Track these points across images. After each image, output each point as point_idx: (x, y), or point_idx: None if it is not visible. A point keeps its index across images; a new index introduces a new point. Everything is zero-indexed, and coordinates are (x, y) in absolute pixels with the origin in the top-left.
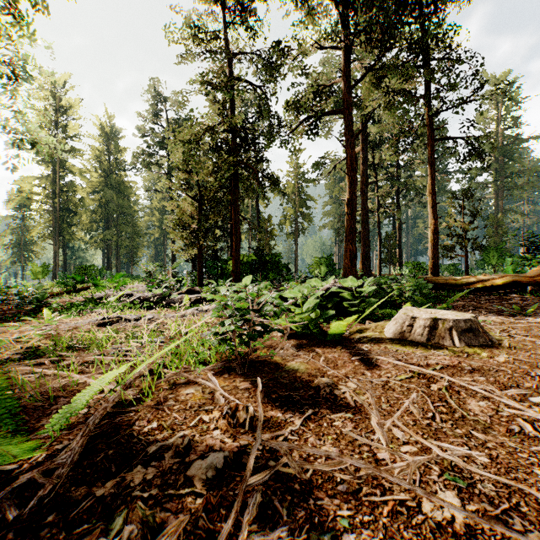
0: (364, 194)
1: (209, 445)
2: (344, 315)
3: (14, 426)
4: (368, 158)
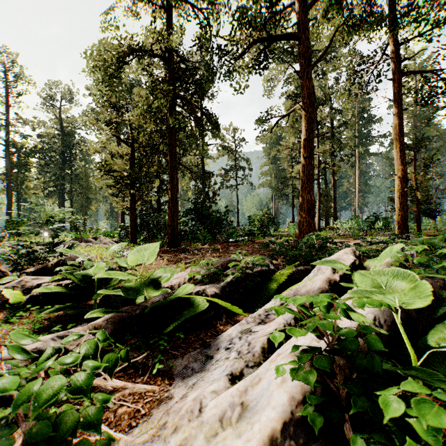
0: None
1: None
2: None
3: None
4: None
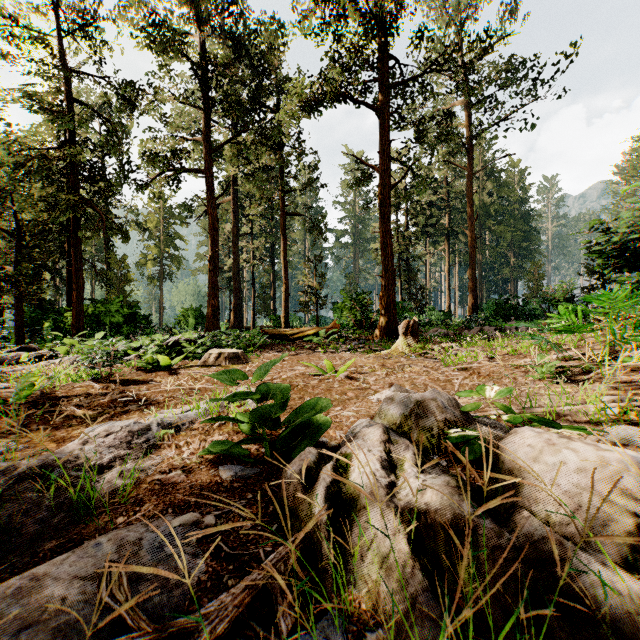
0: (236, 245)
1: (98, 392)
2: (185, 359)
3: (0, 398)
4: (242, 207)
